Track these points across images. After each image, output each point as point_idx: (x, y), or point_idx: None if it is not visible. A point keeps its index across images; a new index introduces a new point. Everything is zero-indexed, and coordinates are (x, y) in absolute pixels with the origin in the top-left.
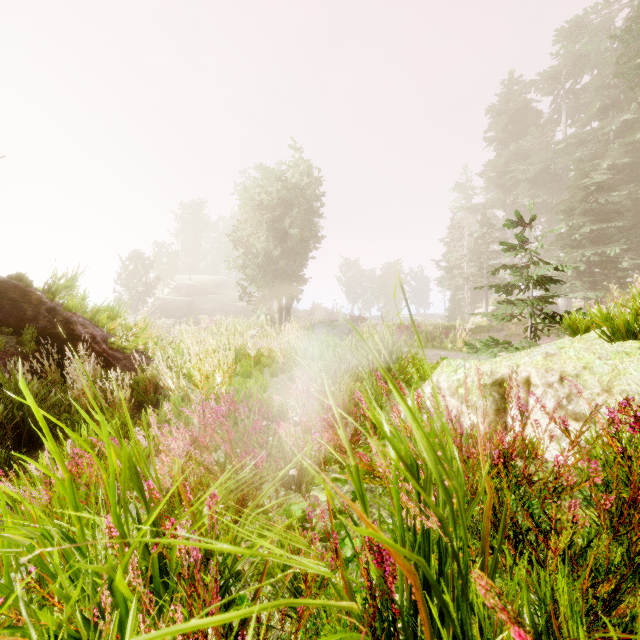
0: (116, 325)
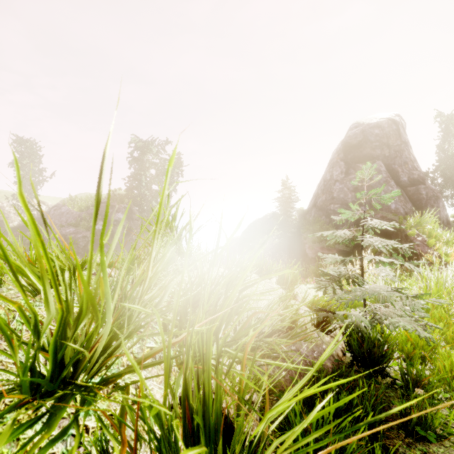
0: (440, 246)
